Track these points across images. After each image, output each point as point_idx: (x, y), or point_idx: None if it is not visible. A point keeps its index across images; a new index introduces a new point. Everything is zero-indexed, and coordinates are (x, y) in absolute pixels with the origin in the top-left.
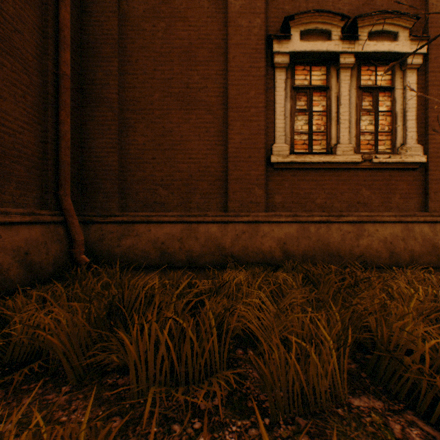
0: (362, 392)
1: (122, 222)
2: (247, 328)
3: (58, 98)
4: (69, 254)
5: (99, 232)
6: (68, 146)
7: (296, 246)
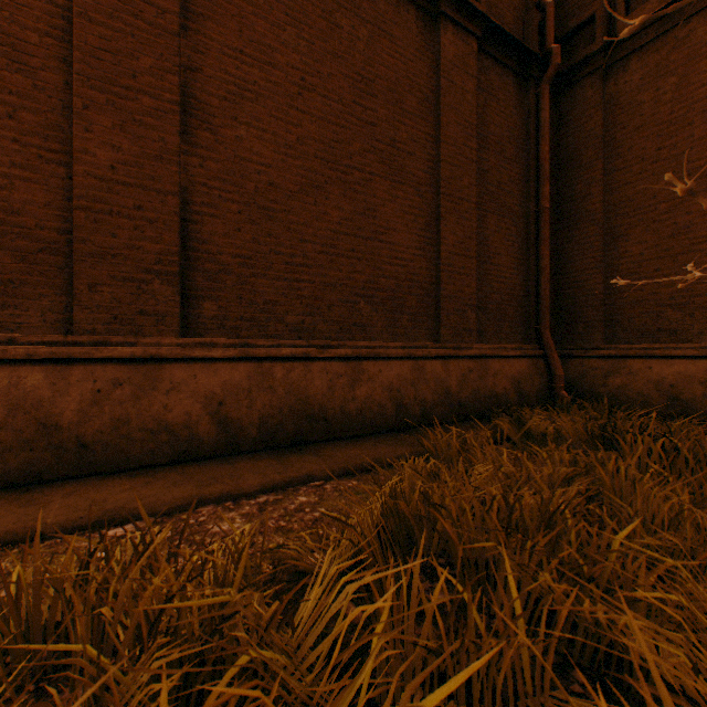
0: None
1: (607, 356)
2: None
3: (537, 234)
4: (547, 388)
5: (578, 368)
6: (546, 280)
7: None
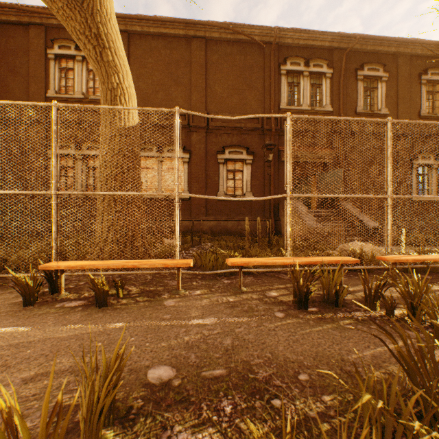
0: None
1: None
2: None
3: None
4: None
5: None
6: None
7: None
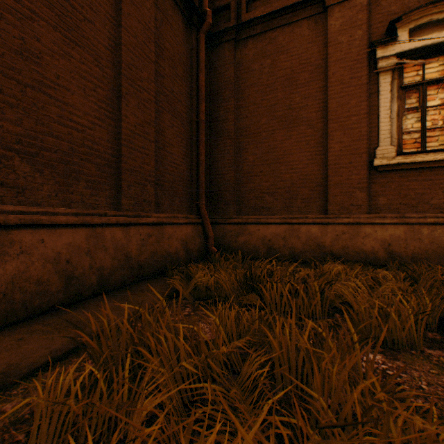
0: (438, 349)
1: (238, 223)
2: (343, 297)
3: (197, 137)
4: (204, 245)
5: (221, 231)
6: (204, 170)
7: (403, 248)
